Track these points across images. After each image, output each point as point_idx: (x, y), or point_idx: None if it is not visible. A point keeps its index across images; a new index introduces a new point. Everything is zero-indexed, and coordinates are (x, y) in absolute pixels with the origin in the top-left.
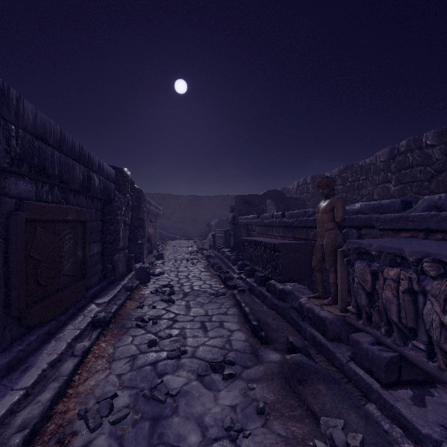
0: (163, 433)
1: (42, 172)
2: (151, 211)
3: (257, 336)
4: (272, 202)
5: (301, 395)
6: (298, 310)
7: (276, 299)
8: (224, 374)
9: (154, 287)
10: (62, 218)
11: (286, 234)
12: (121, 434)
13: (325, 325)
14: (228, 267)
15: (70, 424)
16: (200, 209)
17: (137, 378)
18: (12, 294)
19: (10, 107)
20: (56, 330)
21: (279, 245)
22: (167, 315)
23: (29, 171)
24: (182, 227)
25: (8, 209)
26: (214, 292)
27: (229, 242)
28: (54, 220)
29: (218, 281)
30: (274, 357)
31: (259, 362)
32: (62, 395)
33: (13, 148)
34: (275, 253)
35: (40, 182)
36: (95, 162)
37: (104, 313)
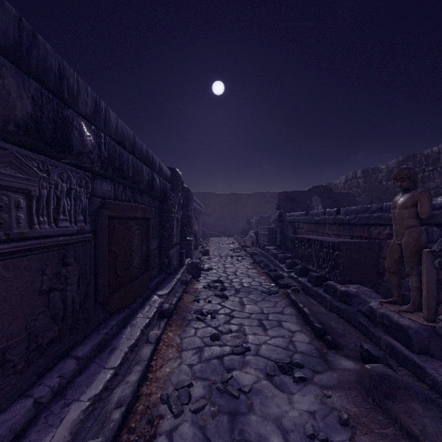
0: (243, 429)
1: (121, 174)
2: (196, 209)
3: (322, 339)
4: (315, 198)
5: (390, 412)
6: (368, 315)
7: (338, 302)
8: (295, 376)
9: (206, 282)
10: (133, 215)
11: (342, 232)
12: (203, 424)
13: (407, 334)
14: (275, 265)
15: (156, 407)
16: (240, 206)
17: (208, 371)
18: (99, 283)
19: (101, 116)
20: (130, 317)
21: (340, 244)
22: (223, 310)
23: (113, 173)
24: (222, 224)
25: (95, 208)
26: (266, 290)
27: (275, 239)
28: (127, 217)
29: (267, 278)
30: (347, 364)
31: (330, 367)
32: (144, 378)
33: (102, 153)
34: (334, 252)
35: (116, 183)
36: (156, 163)
37: (168, 305)
